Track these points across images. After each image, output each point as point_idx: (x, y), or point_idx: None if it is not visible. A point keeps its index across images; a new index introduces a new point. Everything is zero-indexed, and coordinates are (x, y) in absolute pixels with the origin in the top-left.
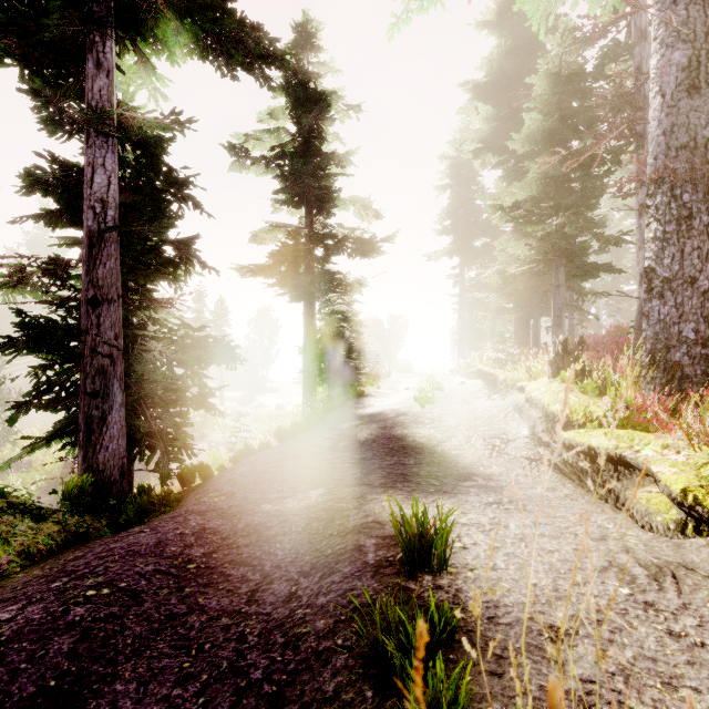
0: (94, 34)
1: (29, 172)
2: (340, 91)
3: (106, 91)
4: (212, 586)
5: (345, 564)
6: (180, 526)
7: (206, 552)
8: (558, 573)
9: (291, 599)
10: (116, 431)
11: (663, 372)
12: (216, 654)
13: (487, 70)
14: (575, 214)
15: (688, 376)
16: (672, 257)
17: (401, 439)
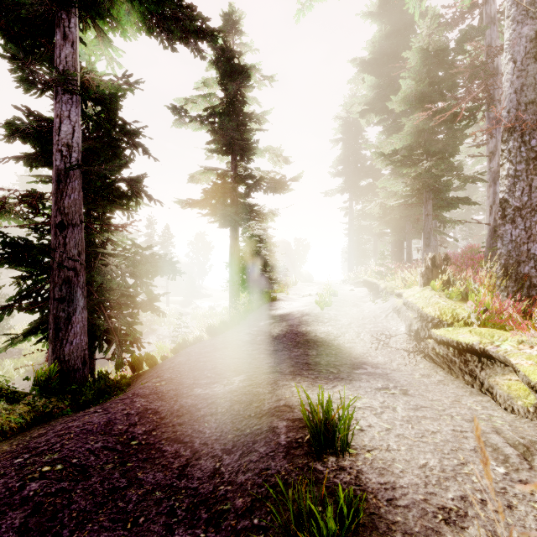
0: (61, 13)
1: (9, 122)
2: (258, 65)
3: (71, 58)
4: (149, 461)
5: (261, 444)
6: (127, 407)
7: (147, 430)
8: (443, 453)
9: (215, 475)
10: (79, 329)
11: (514, 282)
12: (148, 528)
13: (371, 49)
14: (441, 159)
15: (535, 285)
16: (522, 190)
17: (305, 334)
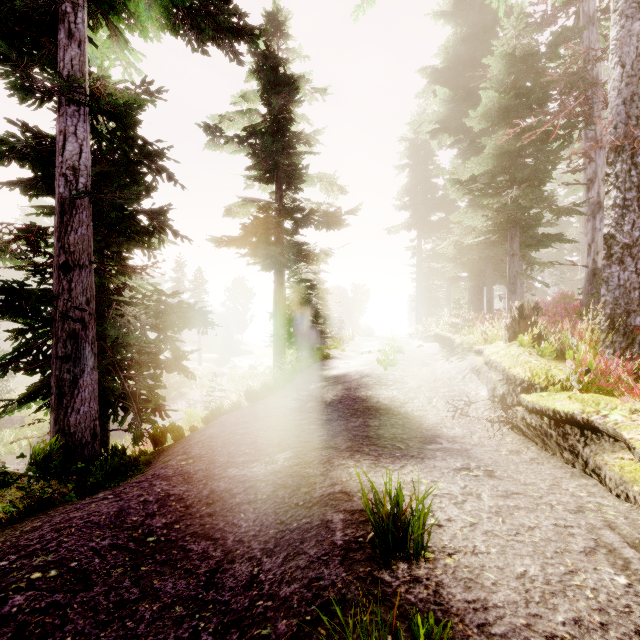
0: (66, 5)
1: (2, 140)
2: (308, 75)
3: (78, 61)
4: (169, 564)
5: (310, 544)
6: (144, 493)
7: (168, 522)
8: (545, 557)
9: (252, 585)
10: (88, 394)
11: (622, 336)
12: None
13: (444, 56)
14: (529, 187)
15: None
16: (633, 224)
17: (366, 400)
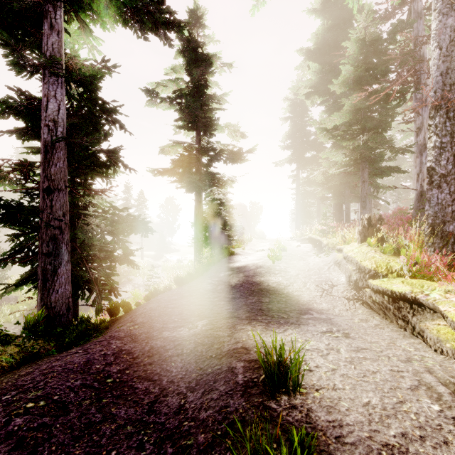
0: (48, 6)
1: (3, 101)
2: (218, 54)
3: (57, 45)
4: (122, 397)
5: (221, 383)
6: (104, 348)
7: (121, 369)
8: (383, 392)
9: (180, 411)
10: (64, 279)
11: (440, 239)
12: None
13: (315, 40)
14: (375, 133)
15: None
16: (447, 160)
17: (259, 284)
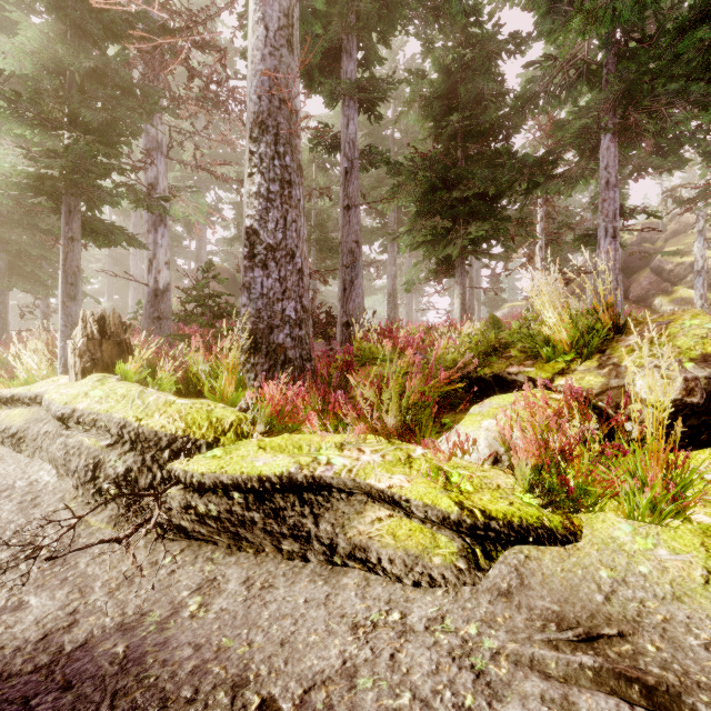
0: None
1: None
2: None
3: None
4: None
5: None
6: None
7: None
8: None
9: None
10: None
11: (265, 357)
12: None
13: None
14: (101, 143)
15: (291, 359)
16: (277, 223)
17: None
